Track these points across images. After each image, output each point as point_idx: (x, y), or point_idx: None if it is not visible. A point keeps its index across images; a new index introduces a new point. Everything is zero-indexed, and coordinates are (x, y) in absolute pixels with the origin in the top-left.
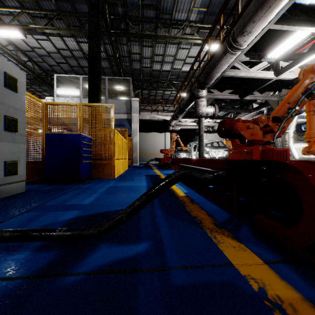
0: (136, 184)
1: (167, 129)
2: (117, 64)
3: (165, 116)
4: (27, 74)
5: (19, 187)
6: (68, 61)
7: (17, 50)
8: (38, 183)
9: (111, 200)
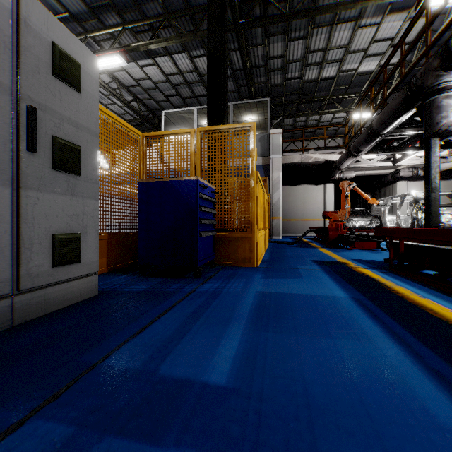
0: (319, 291)
1: (330, 178)
2: (247, 79)
3: (329, 155)
4: (132, 119)
5: (86, 287)
6: (179, 91)
7: (121, 88)
8: (129, 271)
9: (295, 368)
